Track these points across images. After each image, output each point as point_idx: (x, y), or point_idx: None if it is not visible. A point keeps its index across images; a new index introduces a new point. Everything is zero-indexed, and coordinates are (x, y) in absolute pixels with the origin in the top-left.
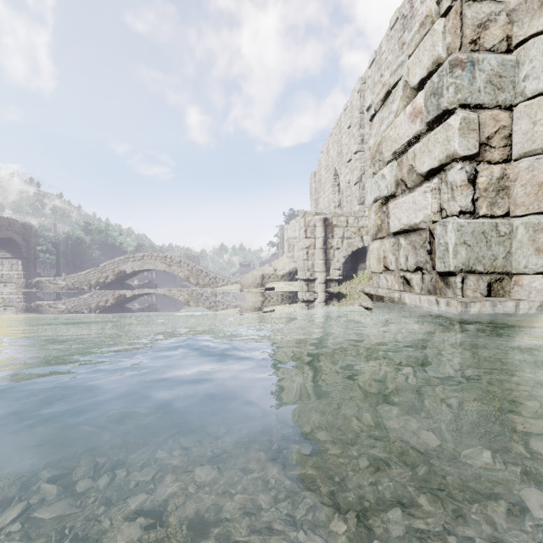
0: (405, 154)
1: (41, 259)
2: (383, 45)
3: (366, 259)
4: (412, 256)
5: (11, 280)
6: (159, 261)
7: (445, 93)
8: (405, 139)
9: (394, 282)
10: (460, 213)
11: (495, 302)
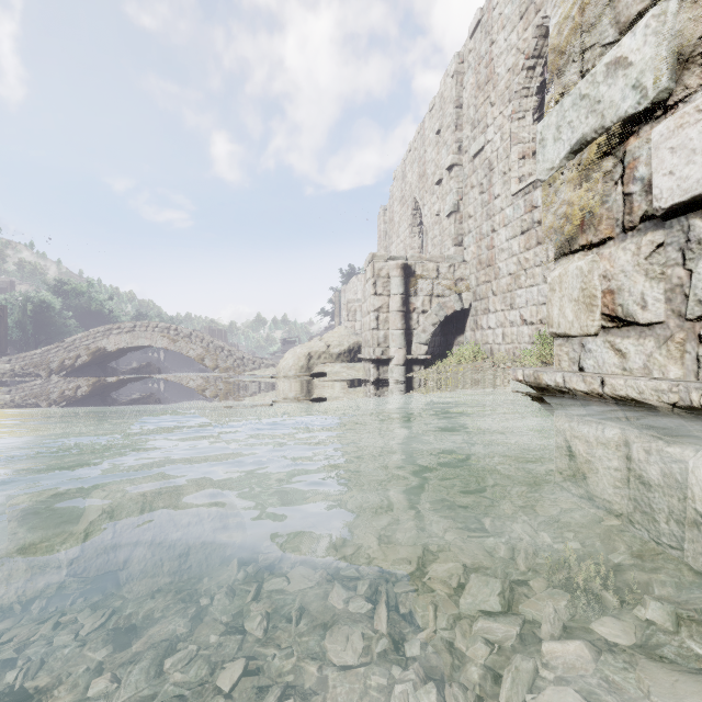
0: None
1: None
2: None
3: (465, 328)
4: None
5: None
6: (159, 334)
7: None
8: None
9: (660, 356)
10: None
11: None
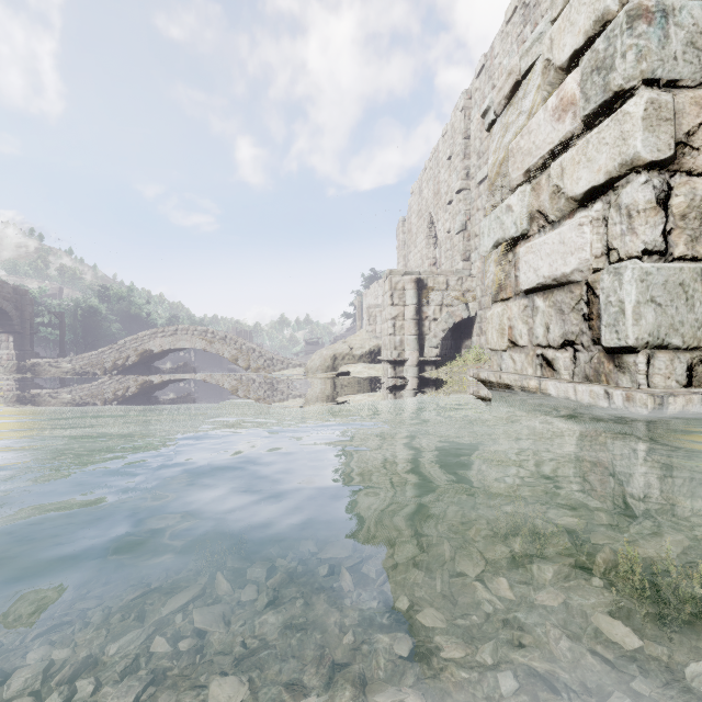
0: (544, 172)
1: (41, 334)
2: (495, 45)
3: (472, 333)
4: (557, 325)
5: None
6: (198, 337)
7: (619, 64)
8: (547, 148)
9: (525, 363)
10: (644, 253)
11: None
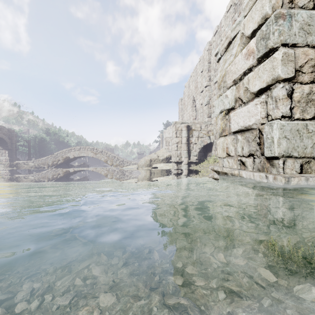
0: (241, 81)
1: (20, 150)
2: (222, 22)
3: (212, 150)
4: (246, 147)
5: (1, 162)
6: (90, 151)
7: (272, 37)
8: (242, 71)
9: (233, 163)
10: (282, 117)
11: (308, 177)
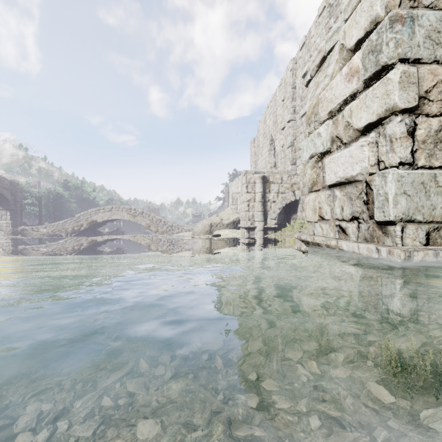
0: (340, 113)
1: (27, 210)
2: (312, 30)
3: (297, 210)
4: (348, 207)
5: (1, 228)
6: (125, 212)
7: (385, 49)
8: (342, 98)
9: (329, 230)
10: (399, 164)
11: (437, 251)
